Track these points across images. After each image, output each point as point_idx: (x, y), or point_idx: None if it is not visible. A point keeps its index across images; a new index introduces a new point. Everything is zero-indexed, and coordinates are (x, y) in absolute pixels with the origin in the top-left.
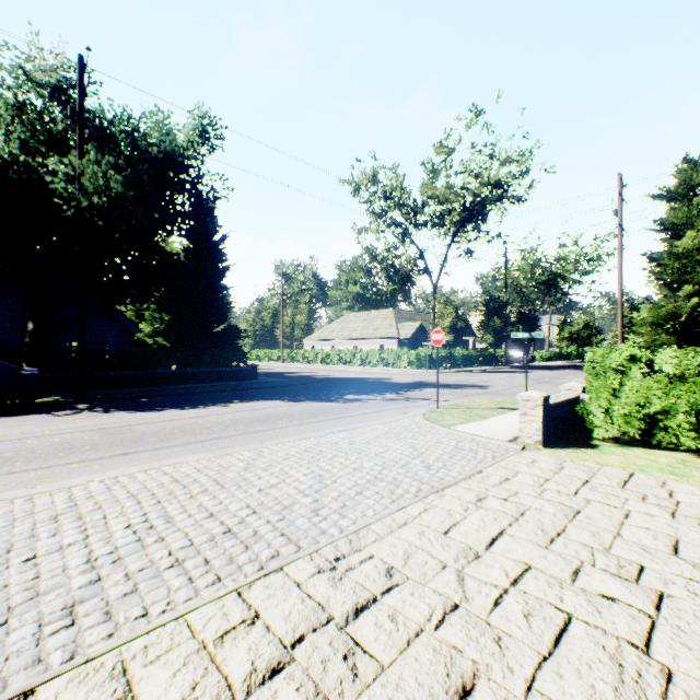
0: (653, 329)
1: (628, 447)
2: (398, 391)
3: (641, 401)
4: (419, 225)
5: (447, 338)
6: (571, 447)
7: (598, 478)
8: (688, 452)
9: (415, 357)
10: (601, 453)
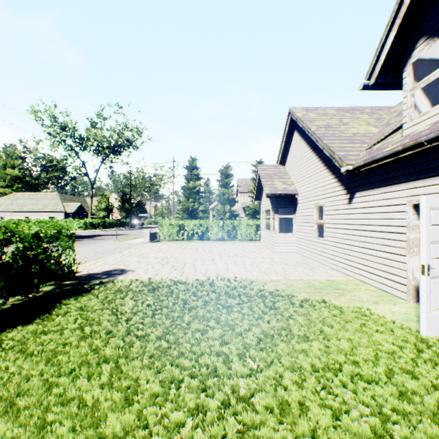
0: (183, 212)
1: (167, 241)
2: (91, 237)
3: (169, 231)
4: (84, 149)
5: (104, 214)
6: (156, 242)
7: (160, 244)
8: (177, 241)
9: (84, 223)
10: (161, 242)
